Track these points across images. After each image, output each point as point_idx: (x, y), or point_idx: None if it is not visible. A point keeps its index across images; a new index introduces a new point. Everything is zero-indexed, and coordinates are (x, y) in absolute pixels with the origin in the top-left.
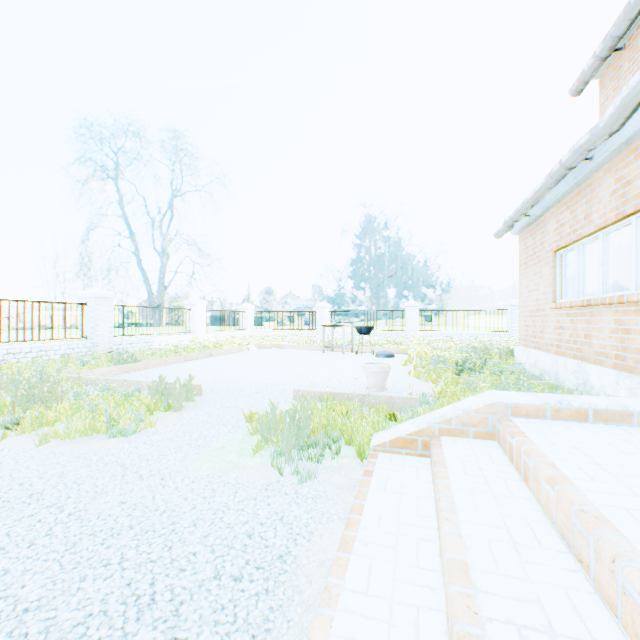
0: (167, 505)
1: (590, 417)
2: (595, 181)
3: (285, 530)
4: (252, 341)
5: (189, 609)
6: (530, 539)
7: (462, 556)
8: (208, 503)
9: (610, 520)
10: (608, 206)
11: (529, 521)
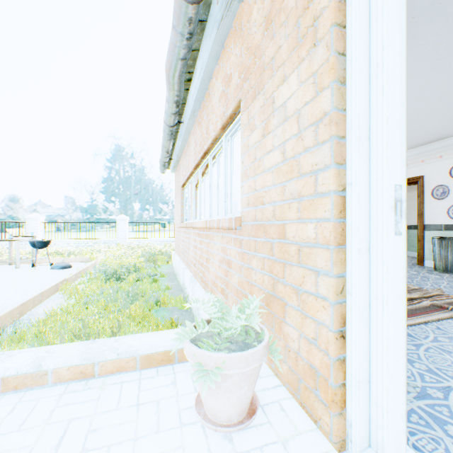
0: None
1: None
2: (190, 140)
3: None
4: None
5: None
6: None
7: None
8: None
9: None
10: (193, 158)
11: None
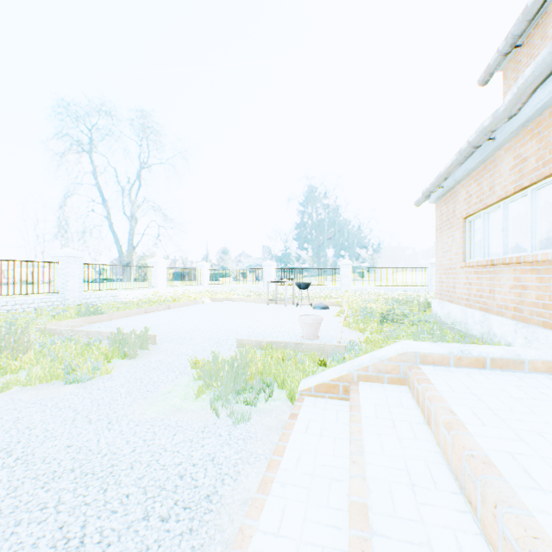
0: (109, 448)
1: (488, 365)
2: (497, 158)
3: (215, 470)
4: (207, 295)
5: (115, 551)
6: (427, 481)
7: (364, 499)
8: (147, 446)
9: (496, 465)
10: (508, 179)
11: (428, 463)
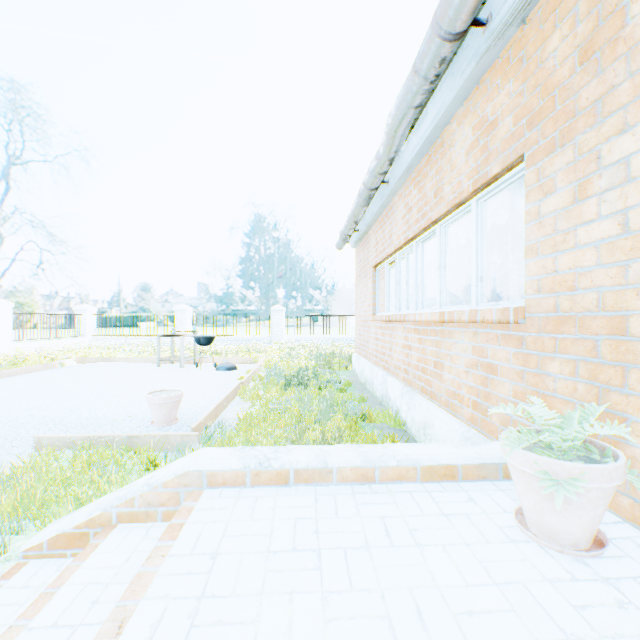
0: None
1: (292, 479)
2: (394, 205)
3: None
4: (76, 353)
5: None
6: None
7: None
8: None
9: None
10: (401, 229)
11: None
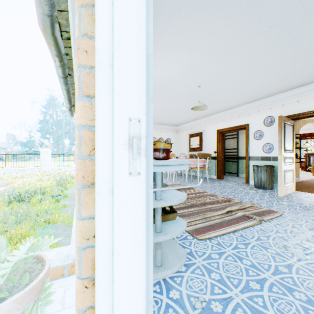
0: None
1: None
2: None
3: None
4: None
5: None
6: None
7: None
8: None
9: None
10: None
11: None
